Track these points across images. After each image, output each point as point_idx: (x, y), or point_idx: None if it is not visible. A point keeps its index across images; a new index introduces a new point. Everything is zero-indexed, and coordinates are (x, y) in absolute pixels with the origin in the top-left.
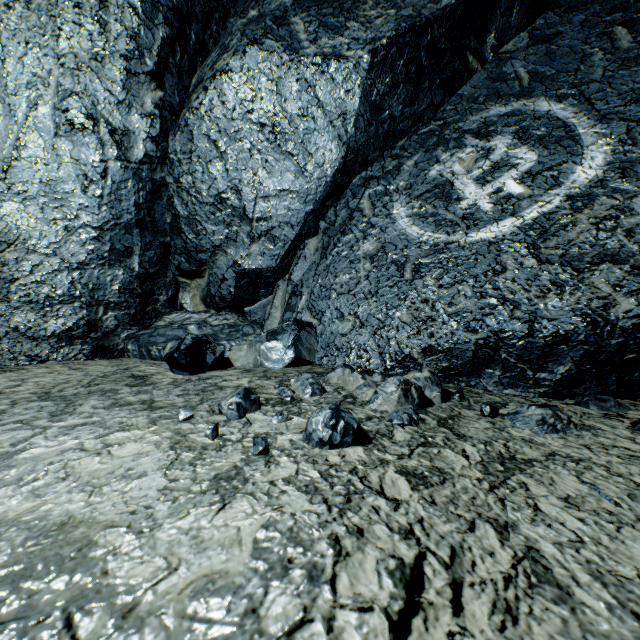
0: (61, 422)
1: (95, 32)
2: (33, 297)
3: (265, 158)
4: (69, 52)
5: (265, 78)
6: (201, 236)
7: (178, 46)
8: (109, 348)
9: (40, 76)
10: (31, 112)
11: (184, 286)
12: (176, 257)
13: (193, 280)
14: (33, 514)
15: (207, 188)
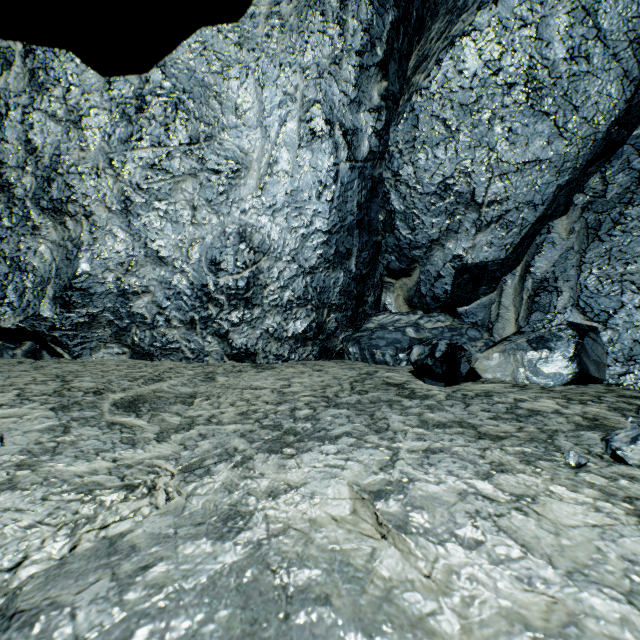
0: (398, 443)
1: (335, 35)
2: (278, 301)
3: (507, 126)
4: (312, 63)
5: (520, 24)
6: (417, 231)
7: (401, 28)
8: (330, 350)
9: (288, 94)
10: (281, 129)
11: (387, 286)
12: (385, 256)
13: (398, 280)
14: (589, 636)
15: (429, 176)
